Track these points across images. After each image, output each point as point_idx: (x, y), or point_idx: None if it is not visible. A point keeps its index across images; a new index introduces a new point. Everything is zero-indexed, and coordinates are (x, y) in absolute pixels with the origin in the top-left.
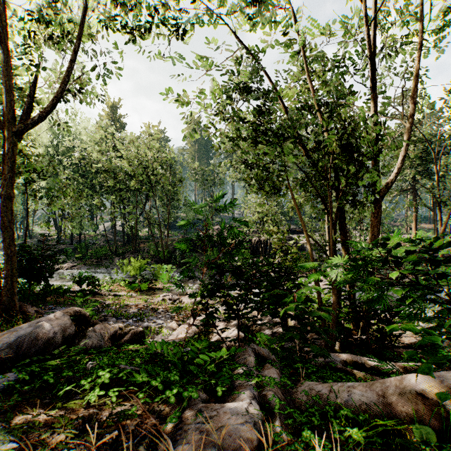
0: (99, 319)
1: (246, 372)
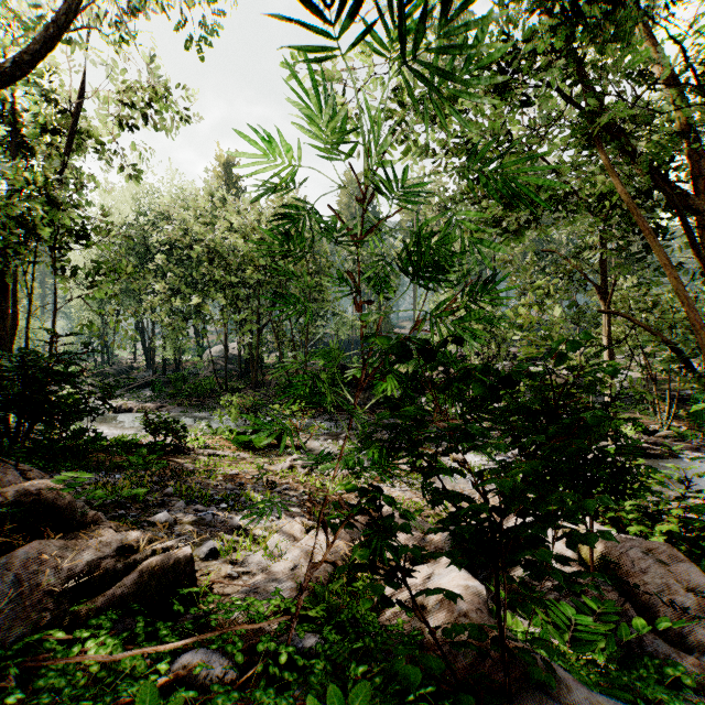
0: (151, 502)
1: None
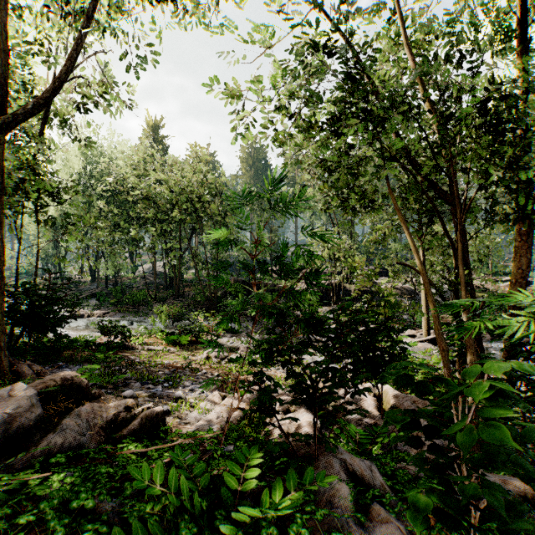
0: (118, 384)
1: (339, 534)
